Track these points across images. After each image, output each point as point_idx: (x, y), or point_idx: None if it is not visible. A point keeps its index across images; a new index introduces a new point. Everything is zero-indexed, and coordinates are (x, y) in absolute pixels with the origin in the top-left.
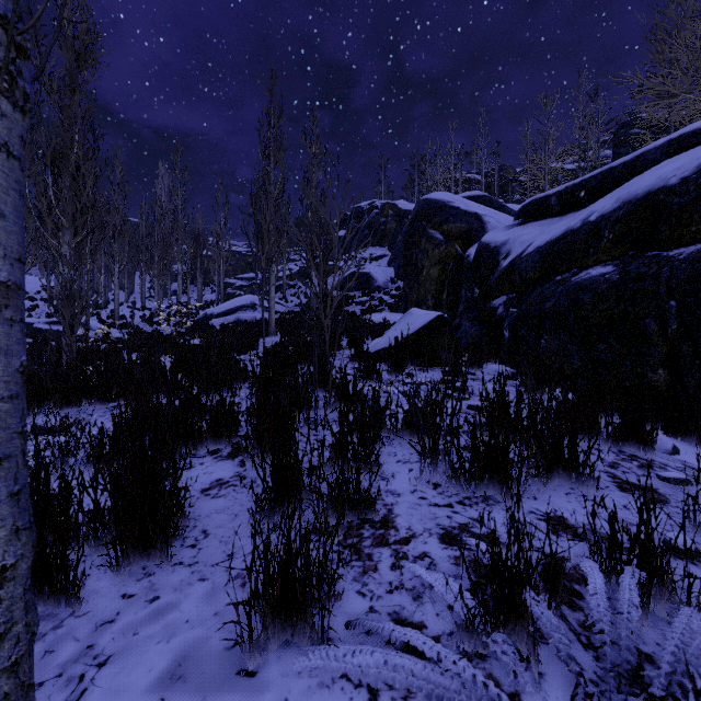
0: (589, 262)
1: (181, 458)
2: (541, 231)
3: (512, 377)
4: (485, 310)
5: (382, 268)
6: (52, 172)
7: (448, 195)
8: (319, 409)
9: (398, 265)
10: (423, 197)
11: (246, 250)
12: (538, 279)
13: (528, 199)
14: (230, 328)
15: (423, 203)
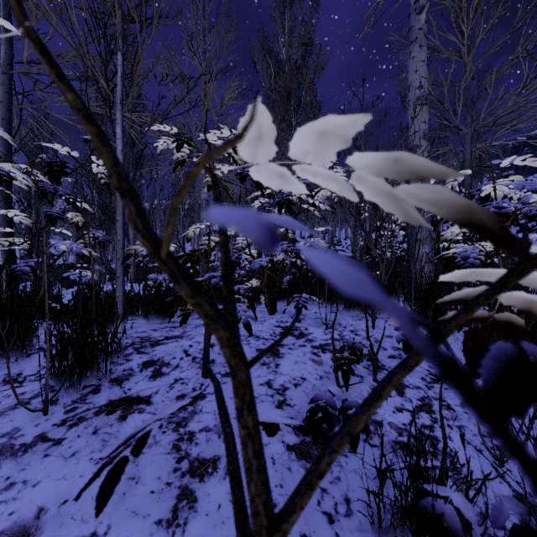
0: None
1: None
2: None
3: None
4: None
5: None
6: None
7: None
8: None
9: None
10: None
11: None
12: None
13: None
14: None
15: None
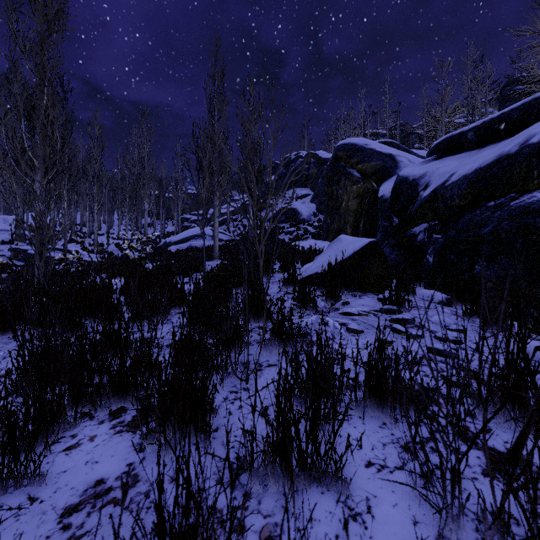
0: (532, 185)
1: (68, 427)
2: (460, 163)
3: (446, 303)
4: (405, 237)
5: (306, 205)
6: (28, 121)
7: (364, 140)
8: (251, 344)
9: (319, 202)
10: (343, 142)
11: (199, 192)
12: (465, 206)
13: (442, 137)
14: (183, 253)
15: (343, 146)
